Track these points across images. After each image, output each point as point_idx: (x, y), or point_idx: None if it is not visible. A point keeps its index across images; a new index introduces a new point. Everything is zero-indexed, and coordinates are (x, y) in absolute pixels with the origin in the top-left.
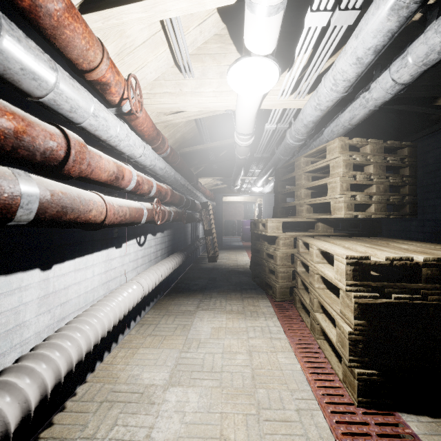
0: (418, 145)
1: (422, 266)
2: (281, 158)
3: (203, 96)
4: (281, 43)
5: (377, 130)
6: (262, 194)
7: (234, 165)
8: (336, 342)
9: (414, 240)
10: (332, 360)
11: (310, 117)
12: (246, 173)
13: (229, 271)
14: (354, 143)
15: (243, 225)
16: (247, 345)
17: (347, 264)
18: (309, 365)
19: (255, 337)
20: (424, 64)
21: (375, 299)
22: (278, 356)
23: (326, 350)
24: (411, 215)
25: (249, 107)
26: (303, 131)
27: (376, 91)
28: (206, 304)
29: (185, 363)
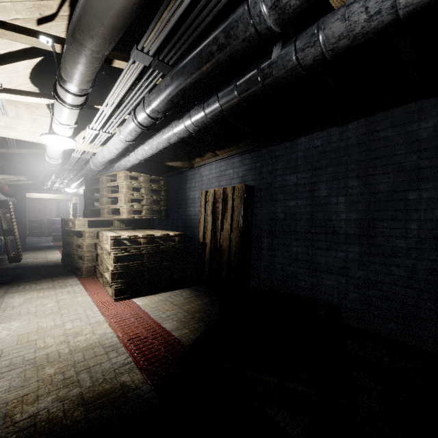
0: (172, 178)
1: (142, 238)
2: (88, 174)
3: (17, 131)
4: (81, 113)
5: (154, 165)
6: (78, 194)
7: (44, 166)
8: (109, 279)
9: (170, 230)
10: (110, 292)
11: (101, 160)
12: (58, 176)
13: (38, 267)
14: (133, 175)
15: (55, 224)
16: (56, 299)
17: (111, 239)
18: (96, 297)
19: (62, 295)
20: (144, 157)
21: (123, 253)
22: (78, 298)
23: (109, 289)
24: (165, 216)
25: (57, 149)
26: (99, 165)
27: (131, 158)
28: (15, 289)
29: (3, 316)
